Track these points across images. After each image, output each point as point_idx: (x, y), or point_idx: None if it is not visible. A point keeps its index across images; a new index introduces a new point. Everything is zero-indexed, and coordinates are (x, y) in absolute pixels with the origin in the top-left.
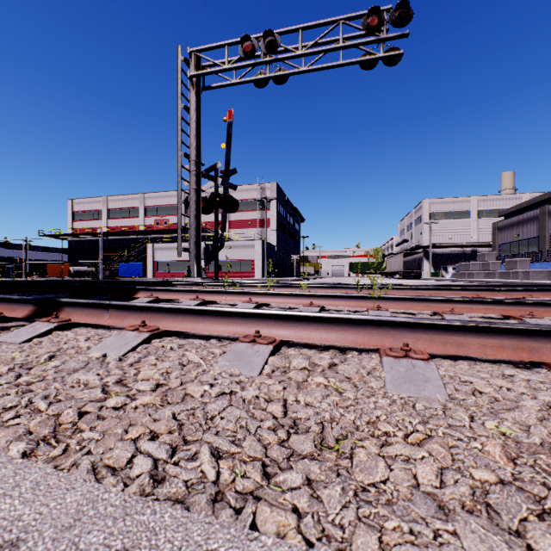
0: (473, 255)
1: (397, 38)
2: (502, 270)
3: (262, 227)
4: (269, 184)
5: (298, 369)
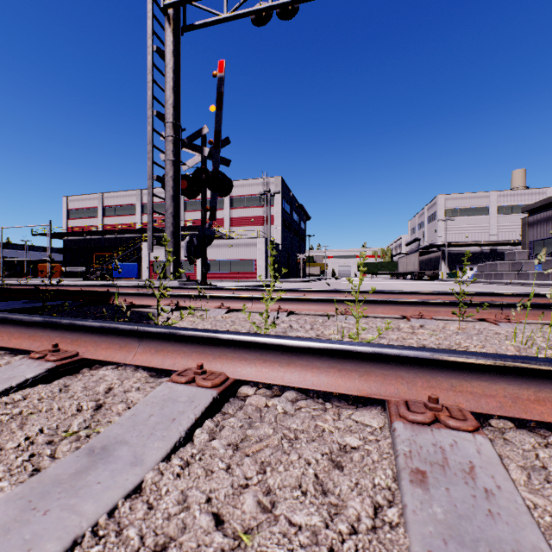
0: (491, 254)
1: None
2: (538, 271)
3: (265, 225)
4: (273, 178)
5: None
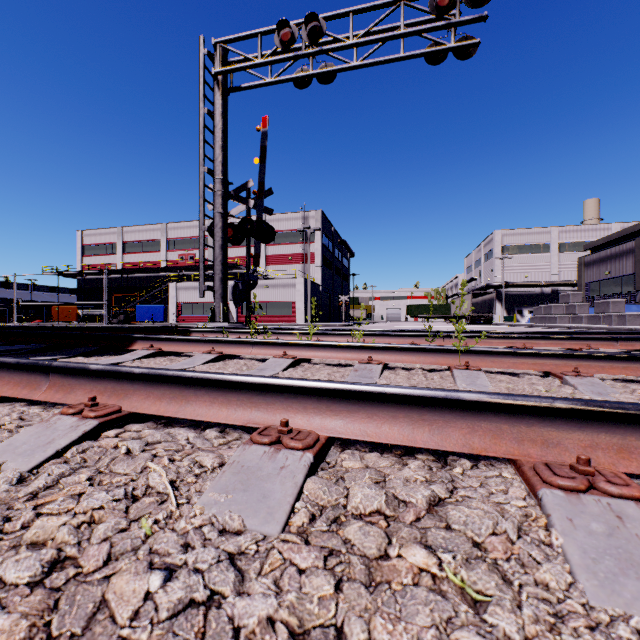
0: (553, 296)
1: (473, 22)
2: (591, 314)
3: (304, 263)
4: (312, 212)
5: (364, 515)
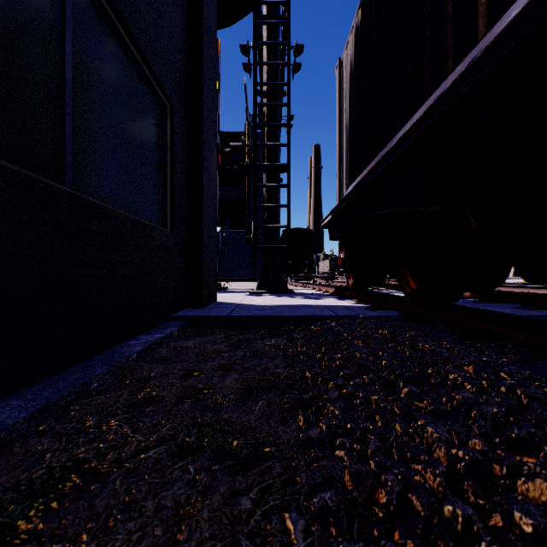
0: None
1: None
2: None
3: None
4: None
5: None
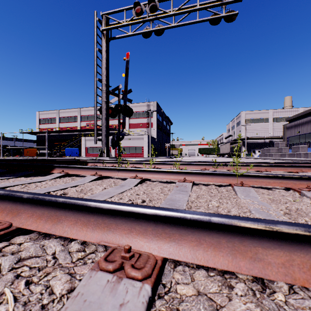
0: (270, 143)
1: (234, 2)
2: (290, 152)
3: (148, 127)
4: (152, 102)
5: None
